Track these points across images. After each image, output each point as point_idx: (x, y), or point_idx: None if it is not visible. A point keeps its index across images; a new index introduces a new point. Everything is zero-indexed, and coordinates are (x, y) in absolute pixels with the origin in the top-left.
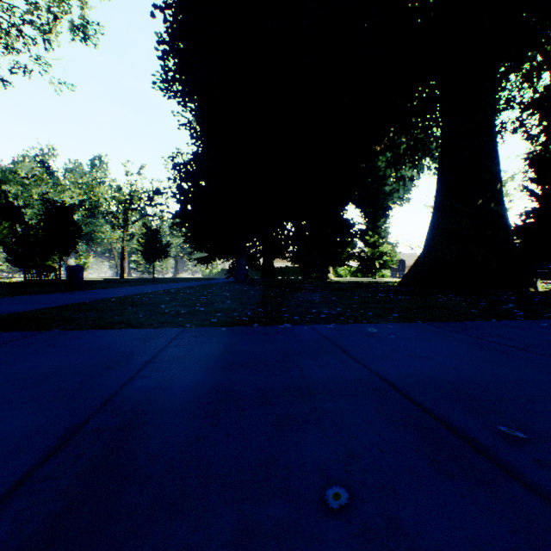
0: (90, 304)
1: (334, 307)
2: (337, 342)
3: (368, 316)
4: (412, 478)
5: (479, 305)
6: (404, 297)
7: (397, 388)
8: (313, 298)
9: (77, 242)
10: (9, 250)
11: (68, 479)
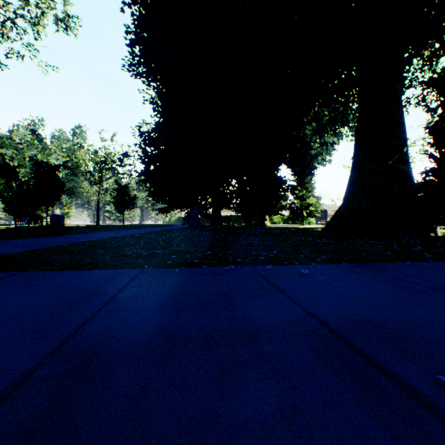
0: (67, 247)
1: (271, 250)
2: (275, 282)
3: (299, 258)
4: (360, 440)
5: (391, 248)
6: (328, 241)
7: (332, 330)
8: (253, 241)
9: (60, 195)
10: (6, 202)
11: (1, 442)
